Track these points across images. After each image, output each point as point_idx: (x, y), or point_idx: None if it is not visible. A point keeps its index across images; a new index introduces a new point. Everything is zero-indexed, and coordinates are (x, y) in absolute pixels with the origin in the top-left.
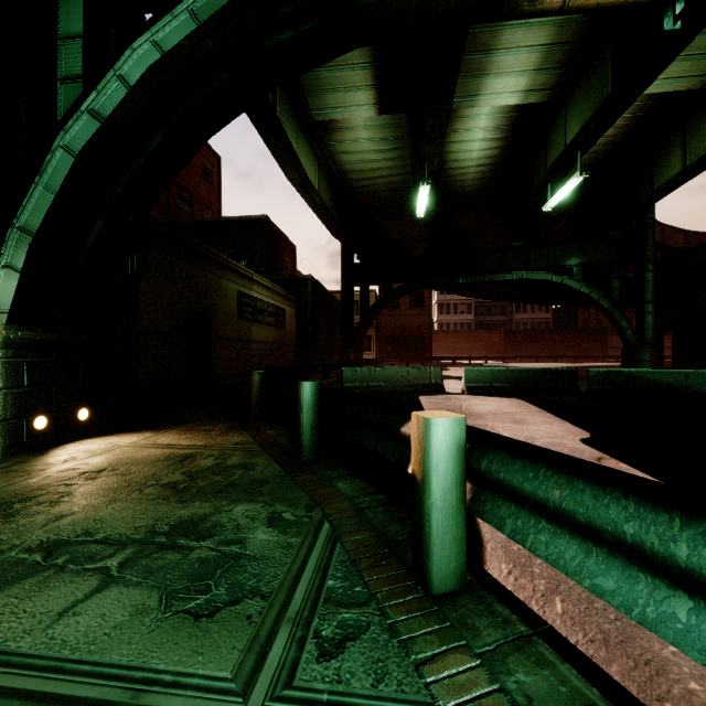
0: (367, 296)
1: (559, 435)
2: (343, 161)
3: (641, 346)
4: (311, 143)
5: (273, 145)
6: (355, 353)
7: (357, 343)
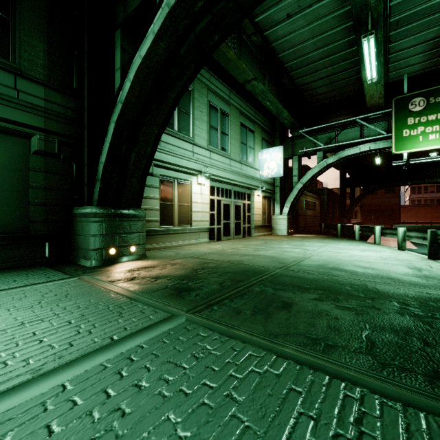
0: (354, 192)
1: None
2: None
3: None
4: None
5: None
6: (347, 220)
7: (348, 215)
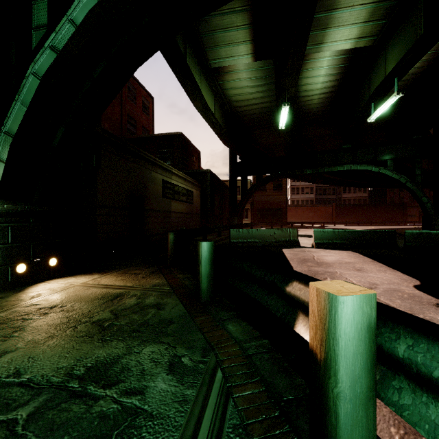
0: (246, 182)
1: (395, 281)
2: (230, 94)
3: (437, 215)
4: (209, 83)
5: (184, 83)
6: (238, 219)
7: (239, 213)
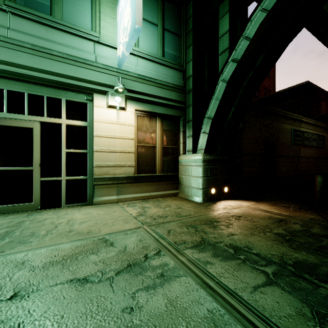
0: None
1: None
2: None
3: None
4: None
5: (319, 33)
6: None
7: None
